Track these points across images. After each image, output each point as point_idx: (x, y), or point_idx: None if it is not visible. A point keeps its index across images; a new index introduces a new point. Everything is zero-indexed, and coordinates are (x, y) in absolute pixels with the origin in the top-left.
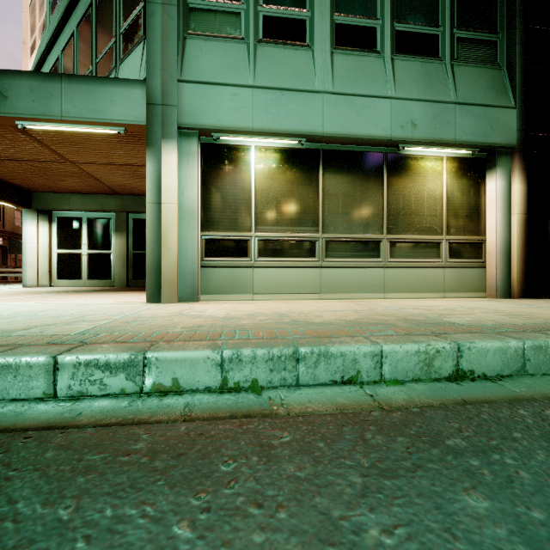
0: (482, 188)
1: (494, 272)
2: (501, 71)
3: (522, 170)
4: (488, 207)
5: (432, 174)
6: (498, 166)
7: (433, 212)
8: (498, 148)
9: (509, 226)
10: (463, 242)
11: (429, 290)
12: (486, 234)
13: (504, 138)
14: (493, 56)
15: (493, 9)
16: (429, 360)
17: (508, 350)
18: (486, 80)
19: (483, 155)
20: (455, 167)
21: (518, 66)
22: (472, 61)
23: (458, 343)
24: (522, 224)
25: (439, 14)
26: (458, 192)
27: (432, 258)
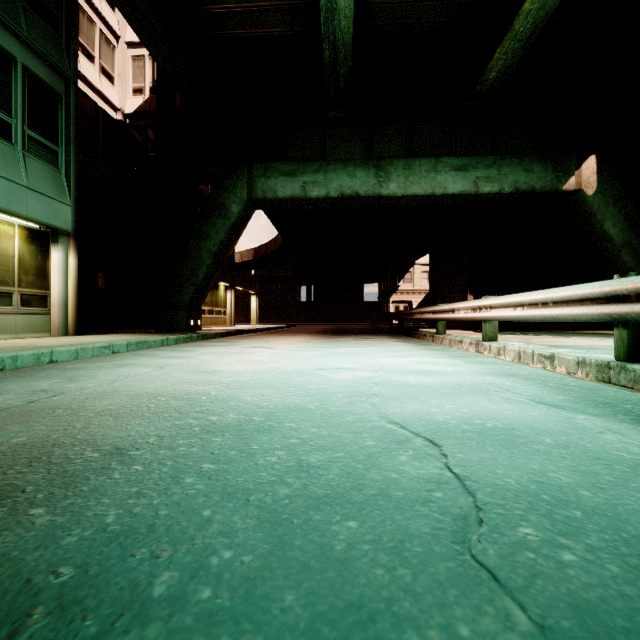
0: (48, 255)
1: (57, 318)
2: (62, 175)
3: (76, 249)
4: (52, 270)
5: (6, 235)
6: (60, 242)
7: (7, 268)
8: (60, 230)
9: (67, 286)
10: (33, 295)
11: (3, 332)
12: (51, 289)
13: (64, 225)
14: (56, 161)
15: (56, 127)
16: (39, 357)
17: (72, 350)
18: (52, 178)
19: (49, 231)
20: (27, 234)
21: (73, 178)
22: (40, 158)
23: (52, 349)
24: (76, 286)
25: (13, 108)
26: (29, 254)
27: (6, 306)
